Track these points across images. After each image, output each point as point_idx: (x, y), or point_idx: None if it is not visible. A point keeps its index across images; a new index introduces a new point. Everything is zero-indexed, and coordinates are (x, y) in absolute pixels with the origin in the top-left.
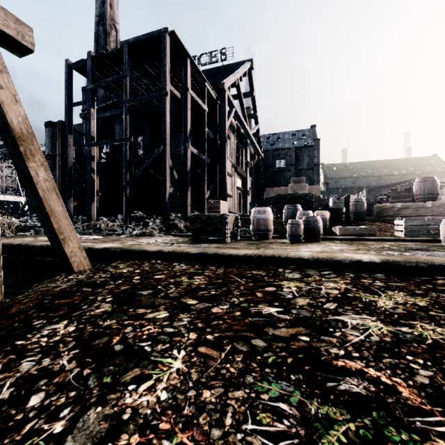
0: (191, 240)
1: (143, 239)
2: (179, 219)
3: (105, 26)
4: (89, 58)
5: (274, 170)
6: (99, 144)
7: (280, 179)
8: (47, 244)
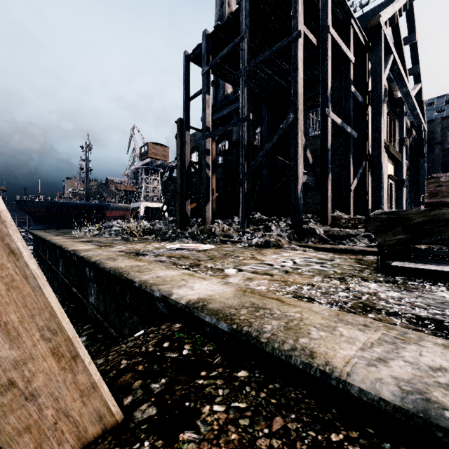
0: (370, 267)
1: (269, 255)
2: (313, 221)
3: None
4: (204, 38)
5: (446, 148)
6: (213, 134)
7: None
8: (117, 267)
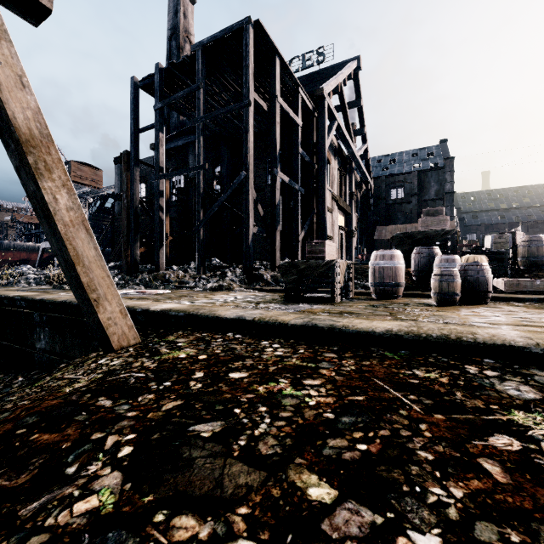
0: (283, 298)
1: (219, 295)
2: (264, 268)
3: (178, 40)
4: (157, 72)
5: (388, 203)
6: (168, 176)
7: (396, 215)
8: None
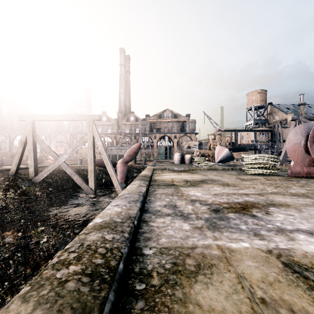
0: None
1: None
2: None
3: None
4: None
5: None
6: None
7: None
8: None
